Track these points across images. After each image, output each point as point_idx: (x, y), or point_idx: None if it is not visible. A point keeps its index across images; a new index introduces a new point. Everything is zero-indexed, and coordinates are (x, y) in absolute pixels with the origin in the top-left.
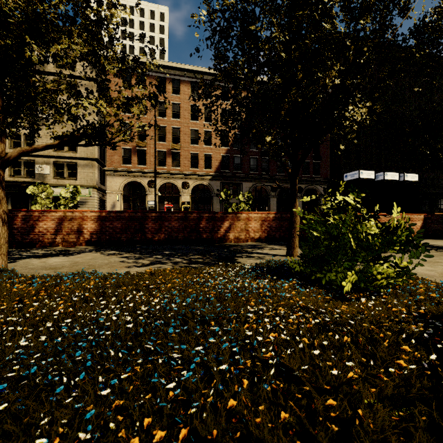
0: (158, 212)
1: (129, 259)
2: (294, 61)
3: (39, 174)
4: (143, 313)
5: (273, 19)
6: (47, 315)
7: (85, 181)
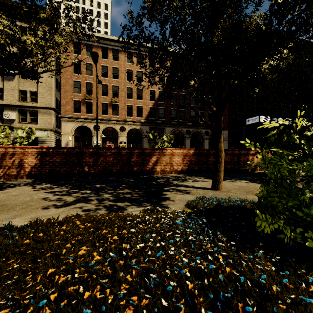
0: (94, 148)
1: (54, 196)
2: None
3: (7, 119)
4: None
5: None
6: None
7: (44, 125)
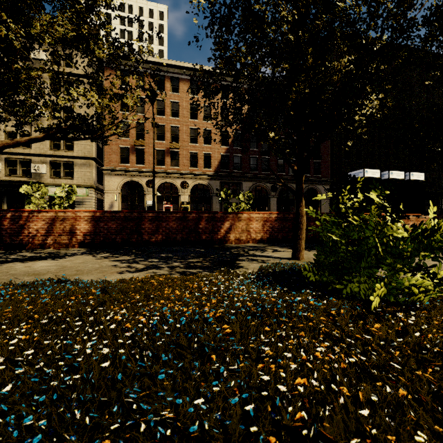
0: (155, 212)
1: (122, 263)
2: (302, 47)
3: (36, 174)
4: (126, 341)
5: (278, 4)
6: (2, 345)
7: (82, 180)
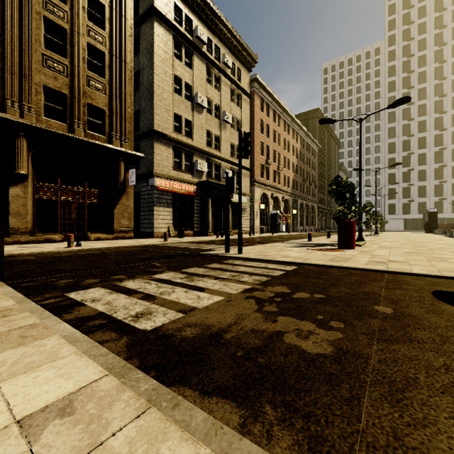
0: None
1: None
2: None
3: (223, 179)
4: None
5: None
6: None
7: (245, 189)
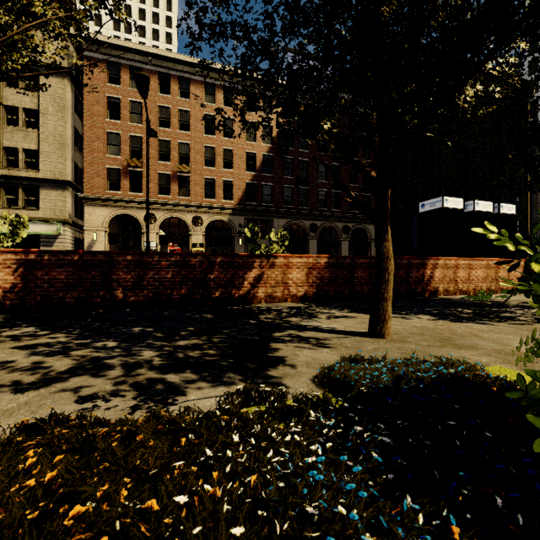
0: (136, 253)
1: (29, 356)
2: None
3: None
4: None
5: None
6: None
7: (51, 212)
